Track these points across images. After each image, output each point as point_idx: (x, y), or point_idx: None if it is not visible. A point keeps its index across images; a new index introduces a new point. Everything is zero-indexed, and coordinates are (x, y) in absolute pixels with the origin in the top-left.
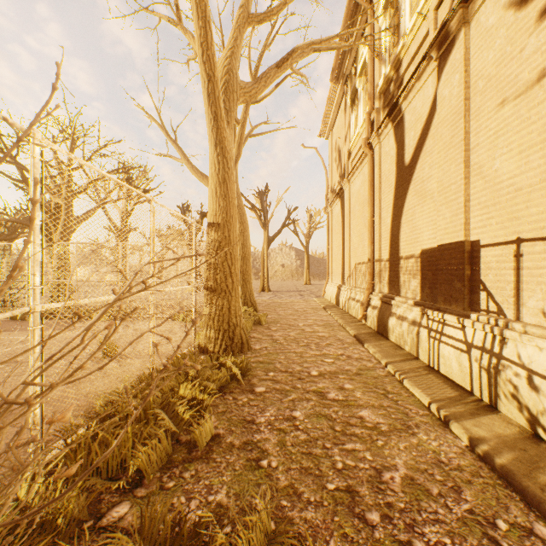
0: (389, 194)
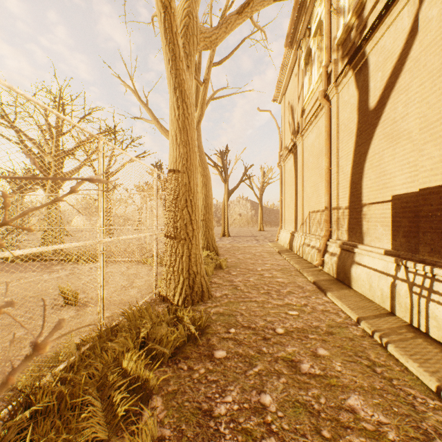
0: (349, 142)
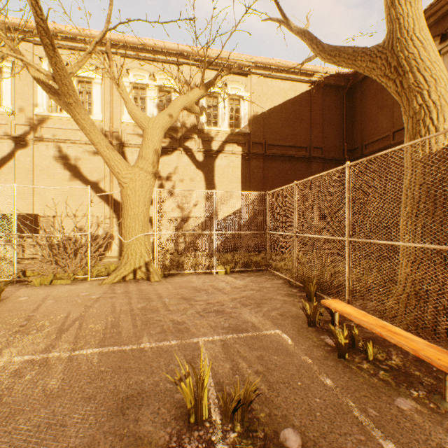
0: None
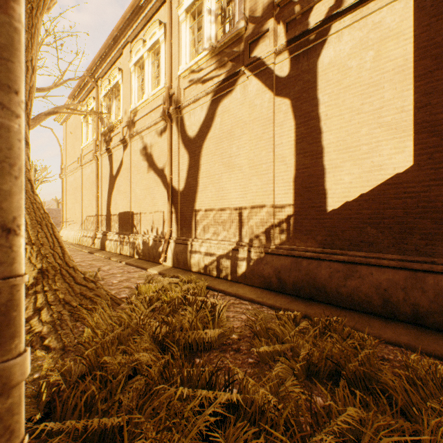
0: (107, 185)
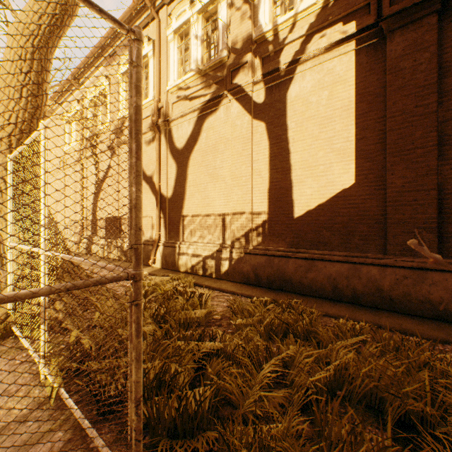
0: (92, 189)
